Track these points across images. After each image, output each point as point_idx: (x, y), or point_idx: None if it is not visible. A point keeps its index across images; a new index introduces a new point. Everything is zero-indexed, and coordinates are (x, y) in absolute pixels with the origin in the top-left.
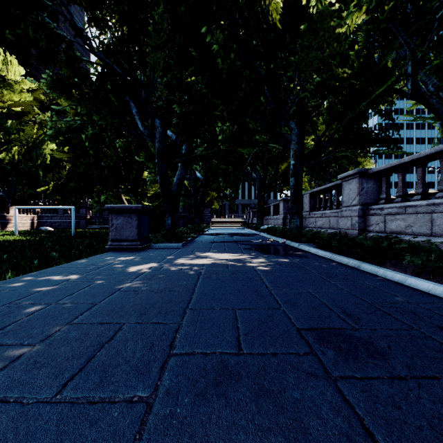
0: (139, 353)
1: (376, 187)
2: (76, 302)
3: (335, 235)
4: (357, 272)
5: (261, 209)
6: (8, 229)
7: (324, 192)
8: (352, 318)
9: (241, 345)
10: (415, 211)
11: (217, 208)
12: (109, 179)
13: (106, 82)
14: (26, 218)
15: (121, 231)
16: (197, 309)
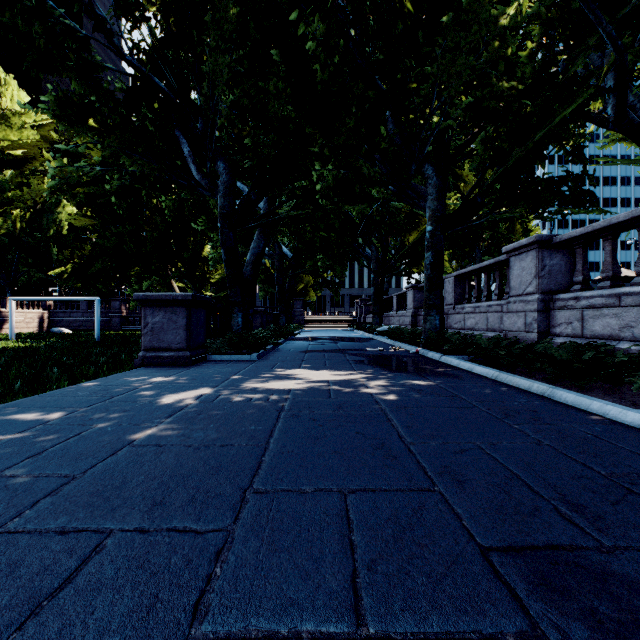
0: (114, 635)
1: (565, 265)
2: (38, 472)
3: (499, 341)
4: (551, 405)
5: (380, 301)
6: (5, 331)
7: (477, 275)
8: (587, 517)
9: (361, 603)
10: (638, 302)
11: (314, 299)
12: (152, 257)
13: (140, 103)
14: (32, 315)
15: (160, 335)
16: (269, 492)
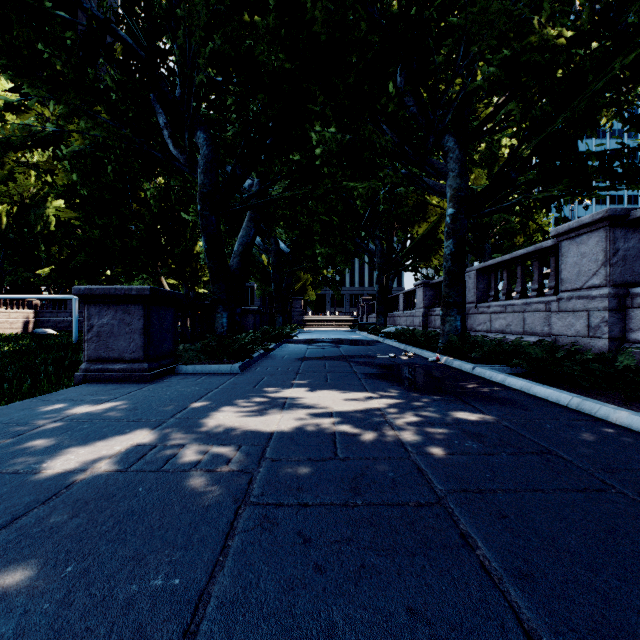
0: None
1: None
2: None
3: (553, 349)
4: None
5: (384, 300)
6: None
7: (507, 267)
8: None
9: None
10: None
11: (313, 299)
12: (139, 253)
13: (97, 52)
14: (16, 315)
15: (109, 341)
16: None
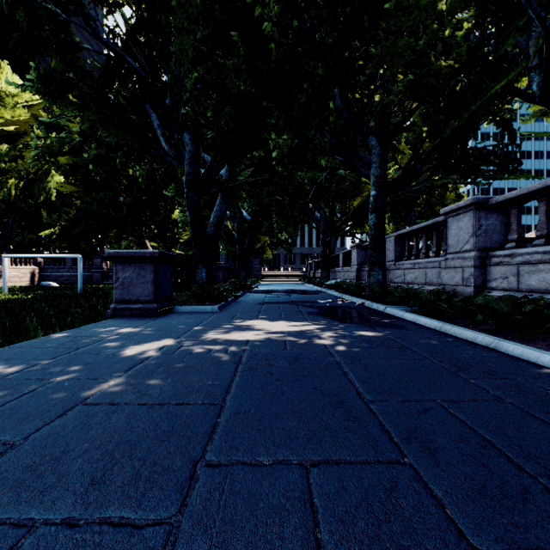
0: None
1: (499, 225)
2: None
3: (439, 294)
4: (500, 357)
5: (327, 258)
6: (0, 285)
7: (416, 234)
8: None
9: None
10: None
11: (270, 257)
12: (128, 220)
13: (114, 79)
14: (24, 270)
15: (130, 288)
16: (222, 465)
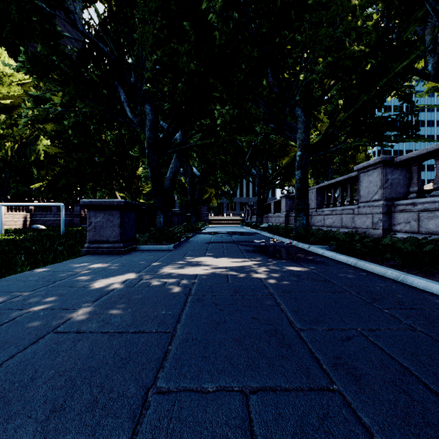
0: None
1: (402, 179)
2: None
3: (353, 236)
4: (407, 289)
5: (261, 206)
6: None
7: (333, 187)
8: None
9: None
10: None
11: (215, 205)
12: (102, 175)
13: (88, 61)
14: (18, 216)
15: (101, 231)
16: (171, 392)
